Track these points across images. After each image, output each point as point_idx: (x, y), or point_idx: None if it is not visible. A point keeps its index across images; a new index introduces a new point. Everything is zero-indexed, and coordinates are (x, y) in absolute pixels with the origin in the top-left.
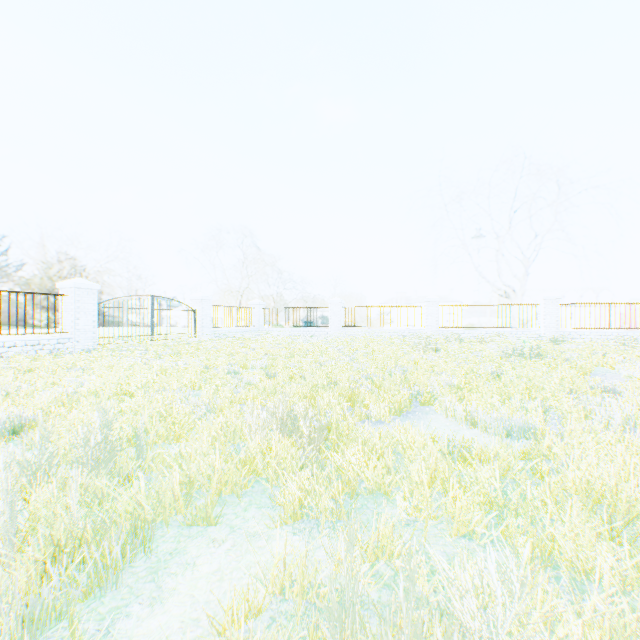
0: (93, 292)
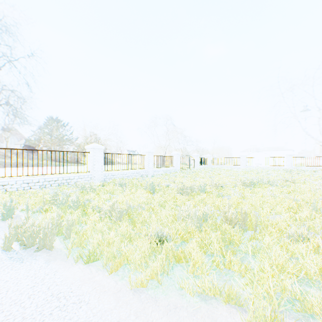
0: (179, 155)
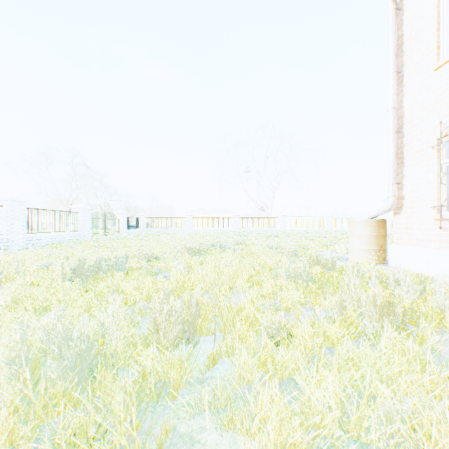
0: (89, 211)
